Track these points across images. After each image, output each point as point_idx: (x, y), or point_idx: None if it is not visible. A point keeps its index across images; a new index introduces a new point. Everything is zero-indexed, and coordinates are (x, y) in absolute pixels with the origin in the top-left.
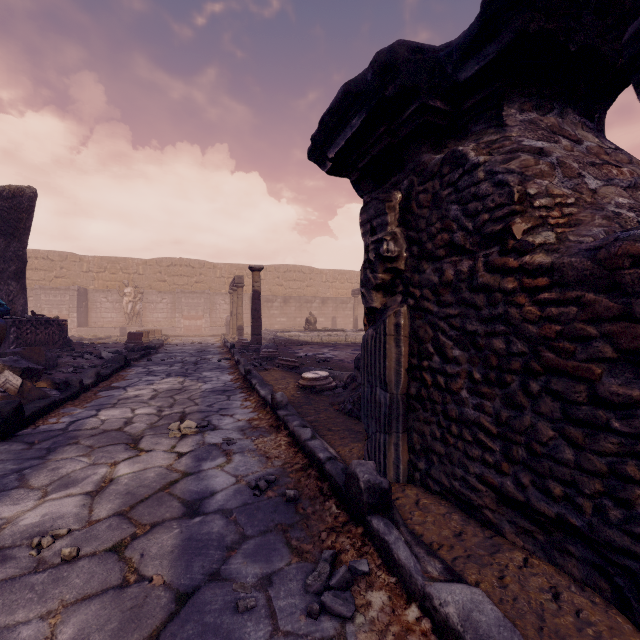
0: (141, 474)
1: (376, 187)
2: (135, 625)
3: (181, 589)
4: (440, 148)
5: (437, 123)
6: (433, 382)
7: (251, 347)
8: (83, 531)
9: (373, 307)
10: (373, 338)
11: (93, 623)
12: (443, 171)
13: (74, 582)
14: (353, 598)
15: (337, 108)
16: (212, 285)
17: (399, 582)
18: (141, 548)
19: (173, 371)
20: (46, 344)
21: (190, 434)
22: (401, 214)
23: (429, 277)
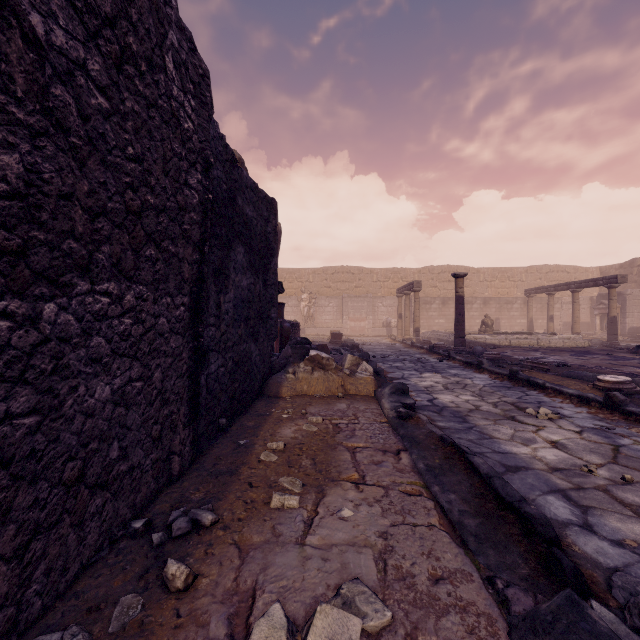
0: (573, 441)
1: None
2: None
3: None
4: None
5: None
6: None
7: (455, 349)
8: (604, 468)
9: None
10: None
11: None
12: None
13: None
14: None
15: None
16: (369, 289)
17: None
18: None
19: (416, 367)
20: None
21: (554, 418)
22: None
23: None
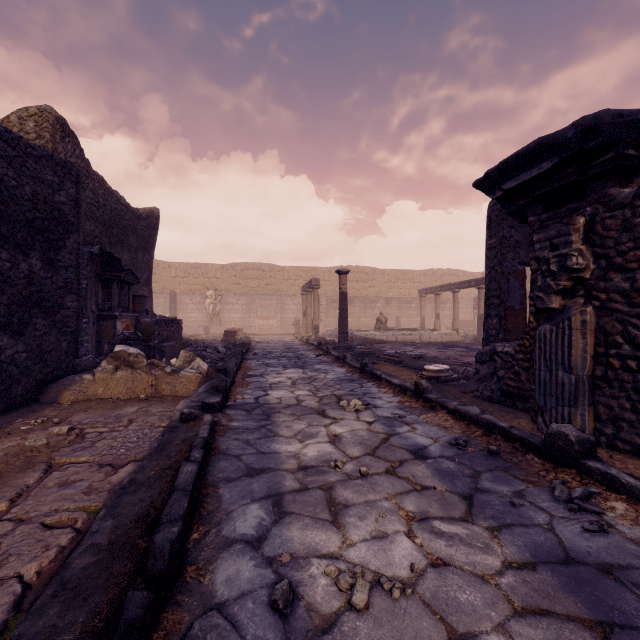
0: (354, 433)
1: (546, 210)
2: (450, 507)
3: (460, 494)
4: (625, 183)
5: (626, 165)
6: (621, 366)
7: (339, 344)
8: (355, 461)
9: (550, 308)
10: (553, 332)
11: (420, 504)
12: (635, 203)
13: (384, 485)
14: (596, 505)
15: (526, 154)
16: (280, 287)
17: (629, 498)
18: (408, 472)
19: (286, 364)
20: (171, 340)
21: (361, 409)
22: (584, 234)
23: (617, 284)
